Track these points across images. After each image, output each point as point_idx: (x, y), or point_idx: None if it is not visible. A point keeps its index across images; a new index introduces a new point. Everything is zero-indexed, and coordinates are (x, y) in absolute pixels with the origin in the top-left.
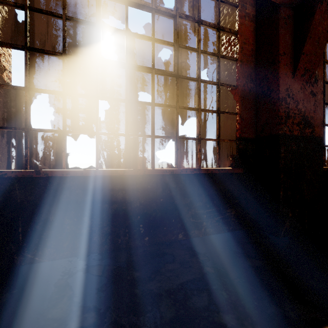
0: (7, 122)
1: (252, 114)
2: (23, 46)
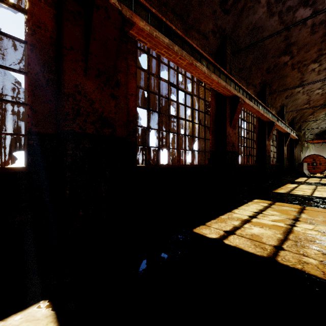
0: None
1: (52, 108)
2: None
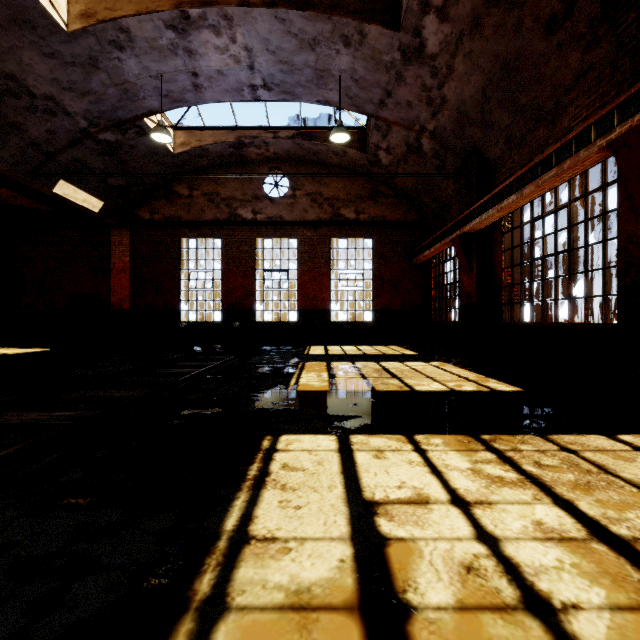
0: (519, 299)
1: None
2: (510, 266)
